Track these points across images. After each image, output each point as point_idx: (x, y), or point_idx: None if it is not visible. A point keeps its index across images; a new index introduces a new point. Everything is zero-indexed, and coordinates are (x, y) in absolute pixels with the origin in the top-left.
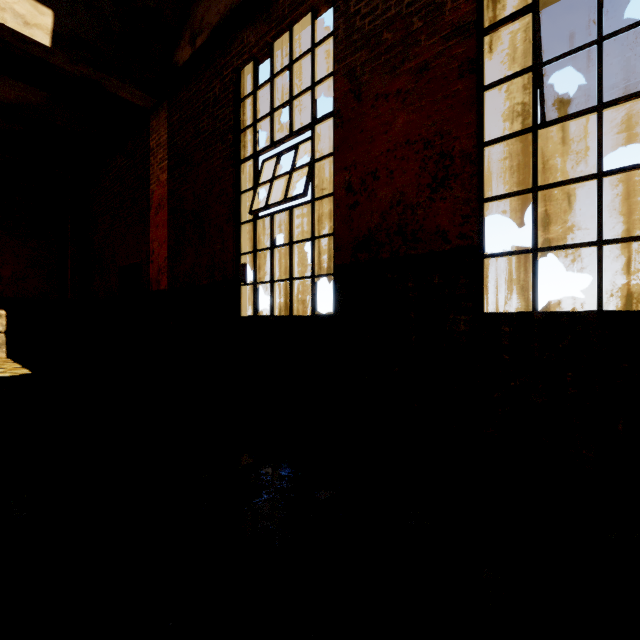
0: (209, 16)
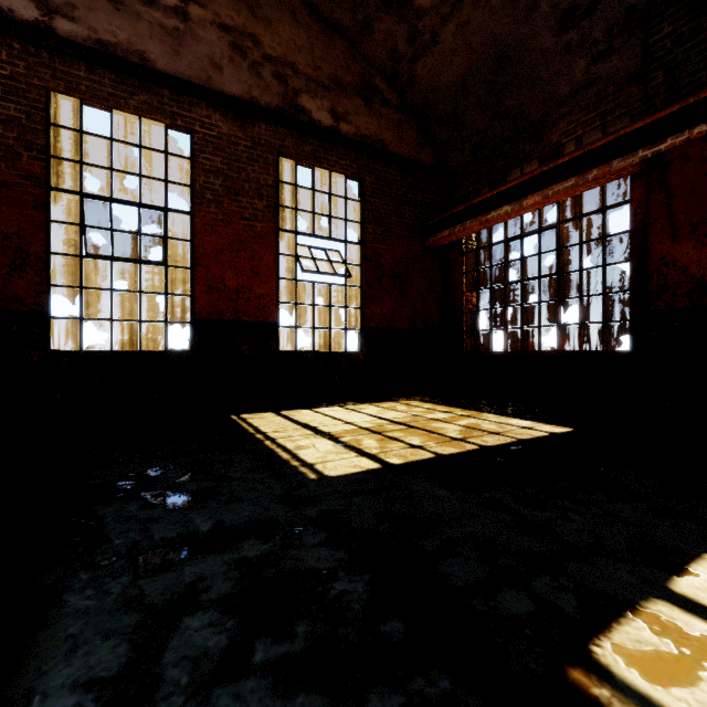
0: None
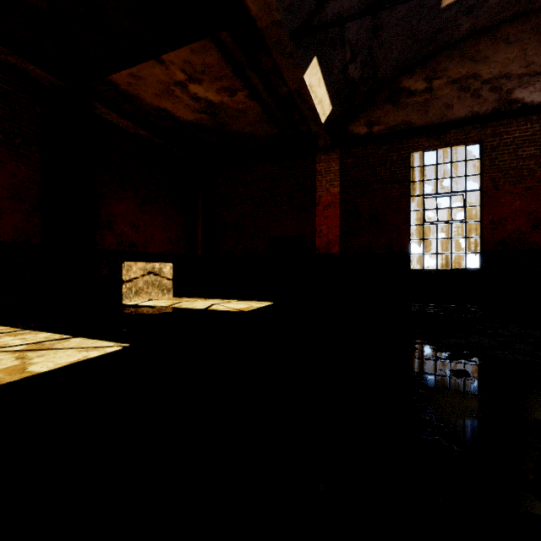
0: (386, 119)
